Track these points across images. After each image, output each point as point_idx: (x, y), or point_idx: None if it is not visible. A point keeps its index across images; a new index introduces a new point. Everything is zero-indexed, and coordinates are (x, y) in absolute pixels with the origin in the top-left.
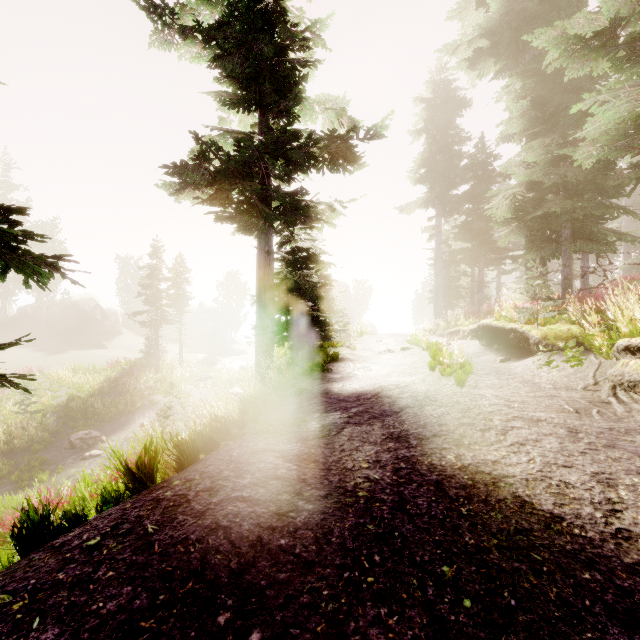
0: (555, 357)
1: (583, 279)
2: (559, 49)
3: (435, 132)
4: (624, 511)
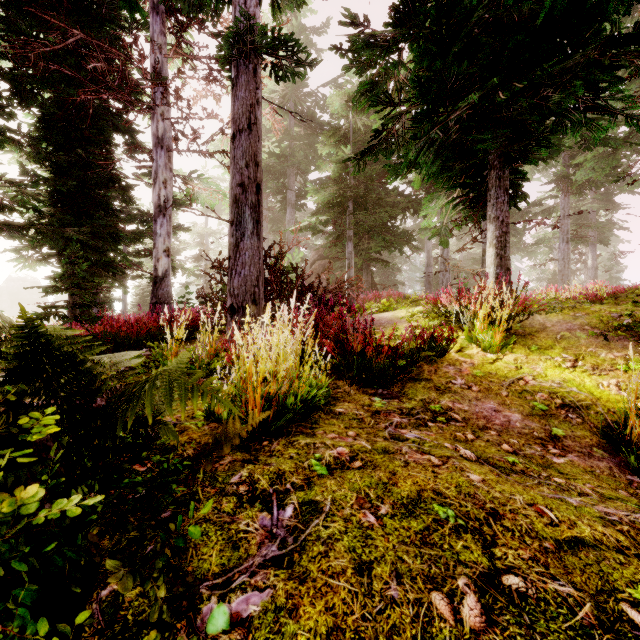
0: None
1: None
2: None
3: None
4: None
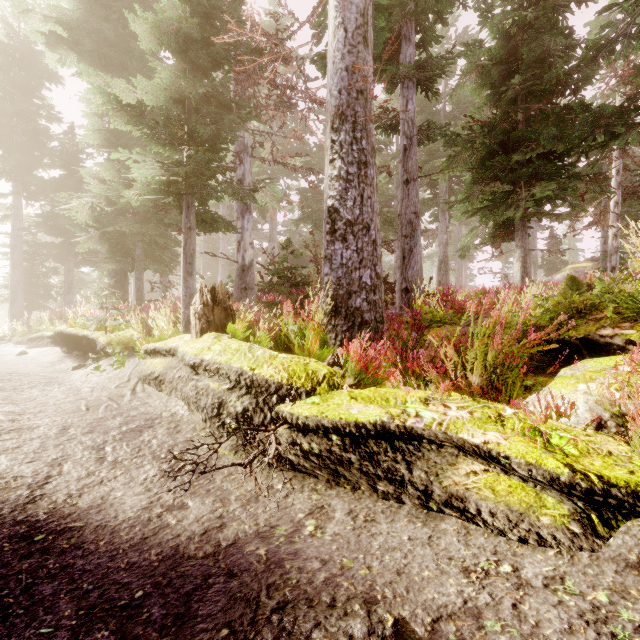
0: (113, 361)
1: (164, 290)
2: (104, 98)
3: (12, 88)
4: (55, 481)
